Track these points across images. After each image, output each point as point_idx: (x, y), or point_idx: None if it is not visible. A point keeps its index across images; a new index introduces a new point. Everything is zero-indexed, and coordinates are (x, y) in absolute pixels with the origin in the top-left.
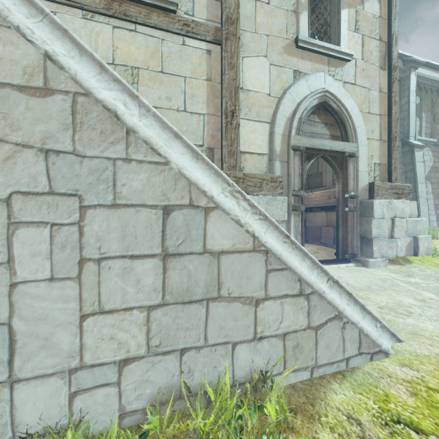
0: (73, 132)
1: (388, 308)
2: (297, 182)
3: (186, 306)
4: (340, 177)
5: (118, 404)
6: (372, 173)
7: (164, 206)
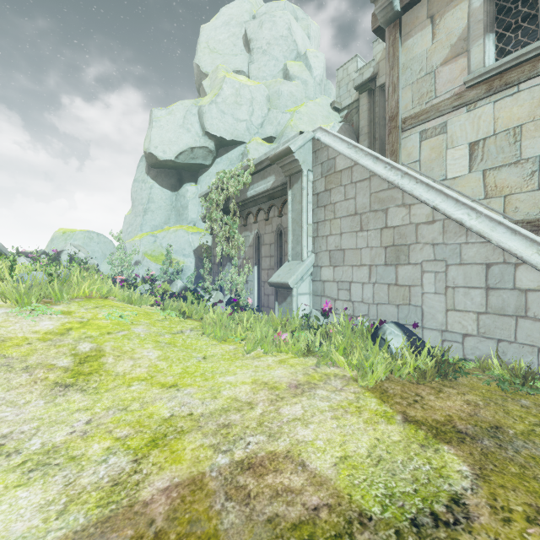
0: (442, 235)
1: None
2: None
3: (500, 316)
4: None
5: (462, 352)
6: None
7: (486, 263)
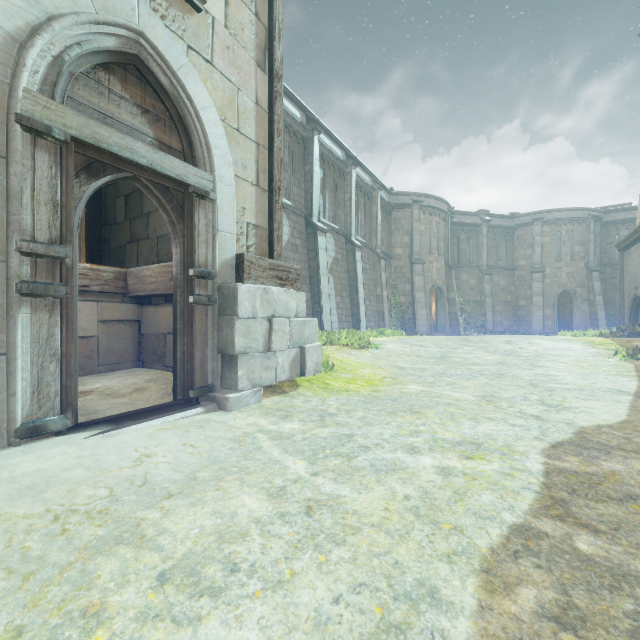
0: None
1: (186, 569)
2: (45, 222)
3: None
4: (179, 233)
5: None
6: (245, 240)
7: None
